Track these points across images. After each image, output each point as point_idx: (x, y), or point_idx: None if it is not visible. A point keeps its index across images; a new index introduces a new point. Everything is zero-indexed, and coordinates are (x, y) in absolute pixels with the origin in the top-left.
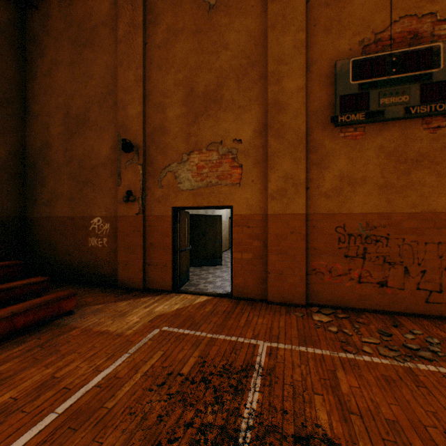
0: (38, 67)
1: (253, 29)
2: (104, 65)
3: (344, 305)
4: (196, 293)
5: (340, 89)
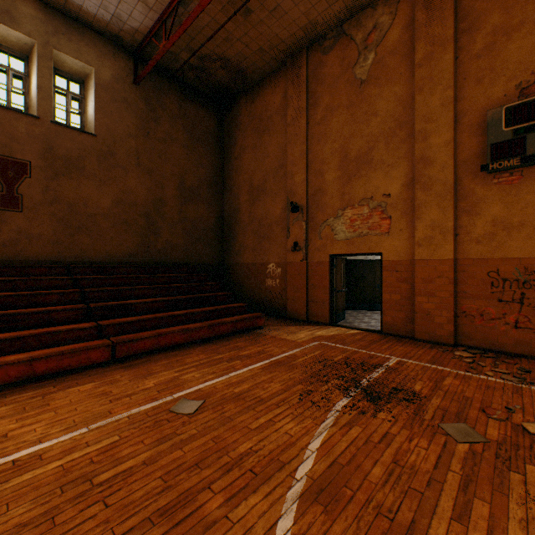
0: (232, 154)
1: (401, 94)
2: (277, 145)
3: (497, 349)
4: (349, 327)
5: (491, 138)
